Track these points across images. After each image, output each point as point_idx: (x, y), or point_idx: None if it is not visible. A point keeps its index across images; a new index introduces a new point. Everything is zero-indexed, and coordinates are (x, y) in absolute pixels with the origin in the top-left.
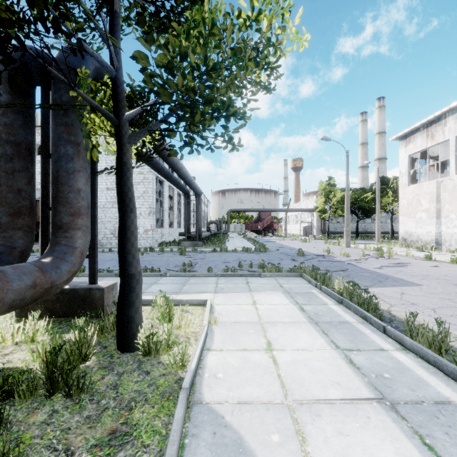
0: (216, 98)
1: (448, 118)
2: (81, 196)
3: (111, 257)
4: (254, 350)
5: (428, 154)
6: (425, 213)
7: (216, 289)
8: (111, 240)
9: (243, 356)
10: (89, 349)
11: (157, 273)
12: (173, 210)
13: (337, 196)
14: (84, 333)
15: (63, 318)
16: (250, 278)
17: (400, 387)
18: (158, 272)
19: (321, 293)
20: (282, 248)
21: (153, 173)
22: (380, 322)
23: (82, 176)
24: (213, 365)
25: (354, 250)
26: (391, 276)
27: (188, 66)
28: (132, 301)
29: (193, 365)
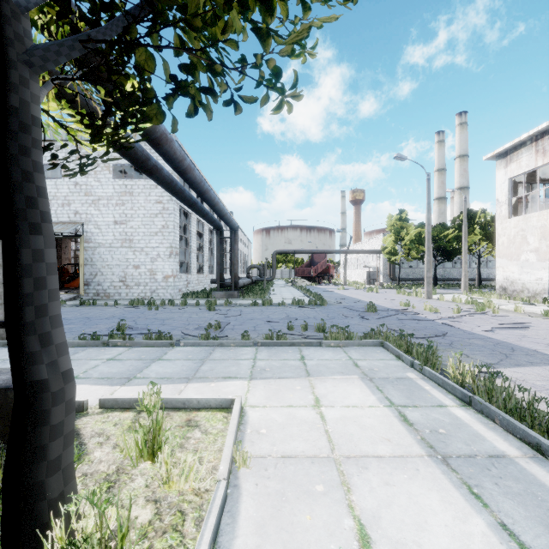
0: None
1: None
2: None
3: (112, 313)
4: None
5: (538, 176)
6: (534, 254)
7: (252, 371)
8: (119, 289)
9: None
10: None
11: (165, 342)
12: (203, 251)
13: (410, 233)
14: None
15: None
16: (305, 350)
17: None
18: (168, 339)
19: (425, 380)
20: (344, 300)
21: (176, 202)
22: None
23: None
24: None
25: (439, 302)
26: (517, 345)
27: None
28: (39, 447)
29: None
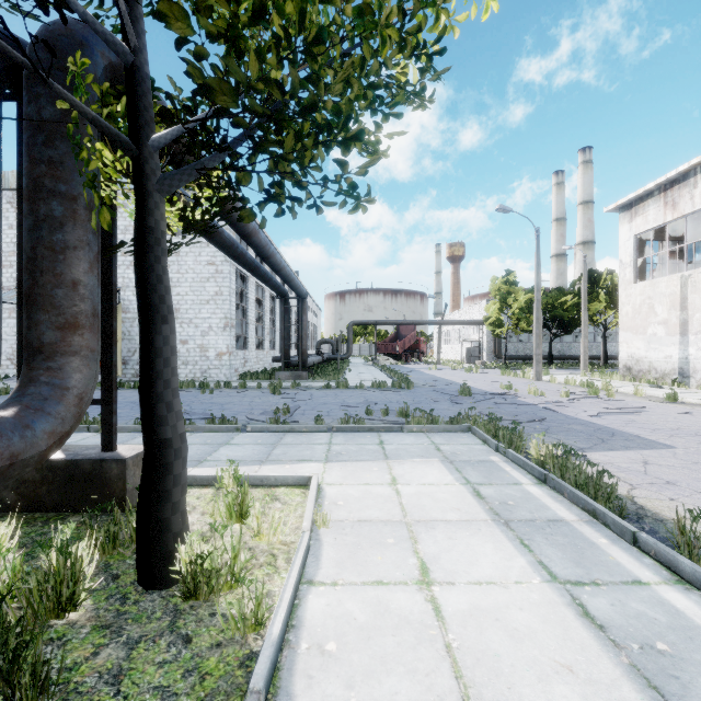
0: (323, 103)
1: (699, 176)
2: (78, 293)
3: None
4: (397, 585)
5: (667, 233)
6: (663, 327)
7: (327, 455)
8: None
9: (377, 599)
10: (78, 588)
11: (231, 426)
12: (263, 322)
13: (519, 300)
14: (68, 556)
15: (52, 513)
16: (385, 435)
17: (697, 677)
18: (232, 424)
19: (507, 463)
20: (435, 383)
21: (231, 264)
22: (625, 523)
23: (81, 258)
24: (317, 621)
25: (549, 385)
26: (619, 431)
27: (270, 42)
28: (166, 491)
29: (277, 628)
